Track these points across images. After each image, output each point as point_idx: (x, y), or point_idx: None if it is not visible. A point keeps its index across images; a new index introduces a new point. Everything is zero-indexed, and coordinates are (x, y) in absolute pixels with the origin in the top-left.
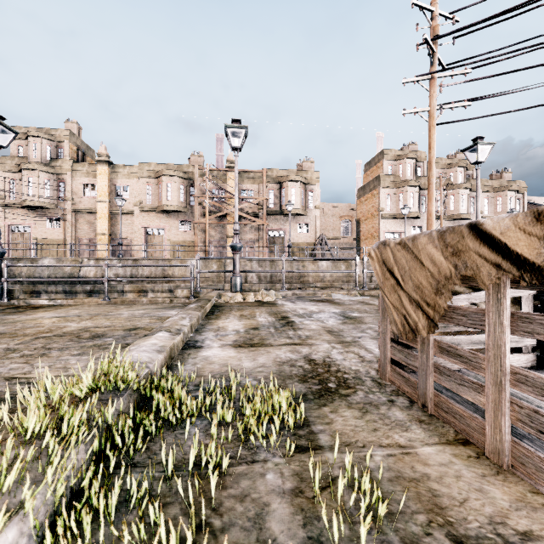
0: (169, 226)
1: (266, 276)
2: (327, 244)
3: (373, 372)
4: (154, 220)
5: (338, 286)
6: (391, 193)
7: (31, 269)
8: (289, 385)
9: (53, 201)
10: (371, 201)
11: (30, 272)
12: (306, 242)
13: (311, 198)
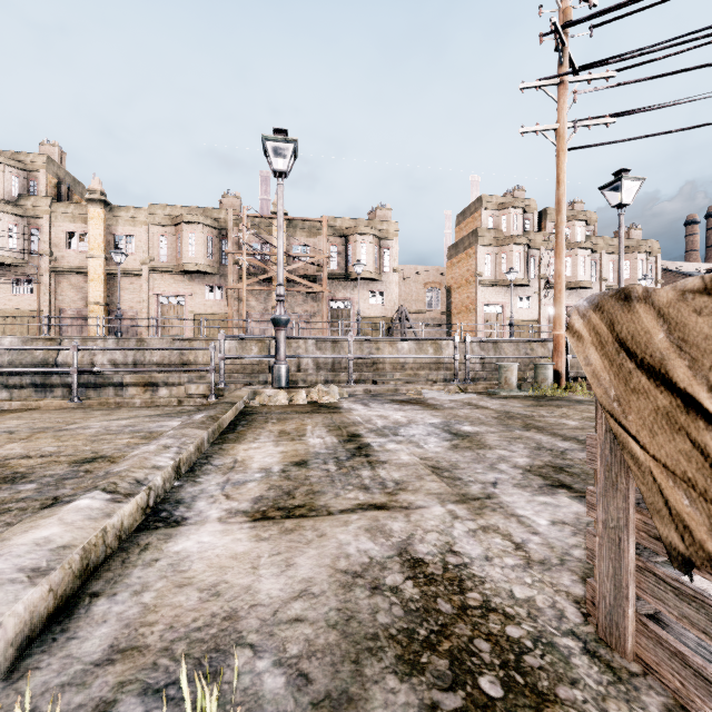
0: (192, 293)
1: (327, 363)
2: (409, 319)
3: (572, 611)
4: (170, 284)
5: (424, 375)
6: (492, 253)
7: None
8: (372, 693)
9: (21, 255)
10: (465, 262)
11: None
12: (381, 317)
13: (387, 257)
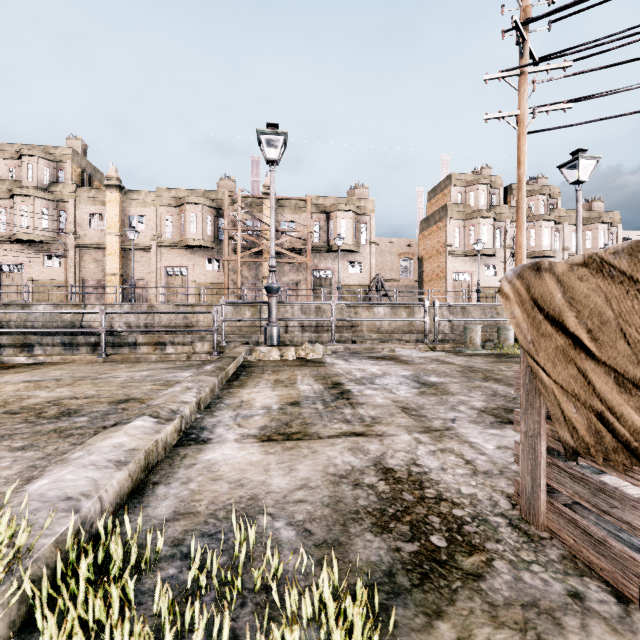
0: (194, 265)
1: (311, 325)
2: (384, 286)
3: (504, 502)
4: (175, 257)
5: (398, 337)
6: (460, 225)
7: (22, 316)
8: (355, 541)
9: (52, 233)
10: (436, 235)
11: (20, 320)
12: (359, 284)
13: (365, 231)
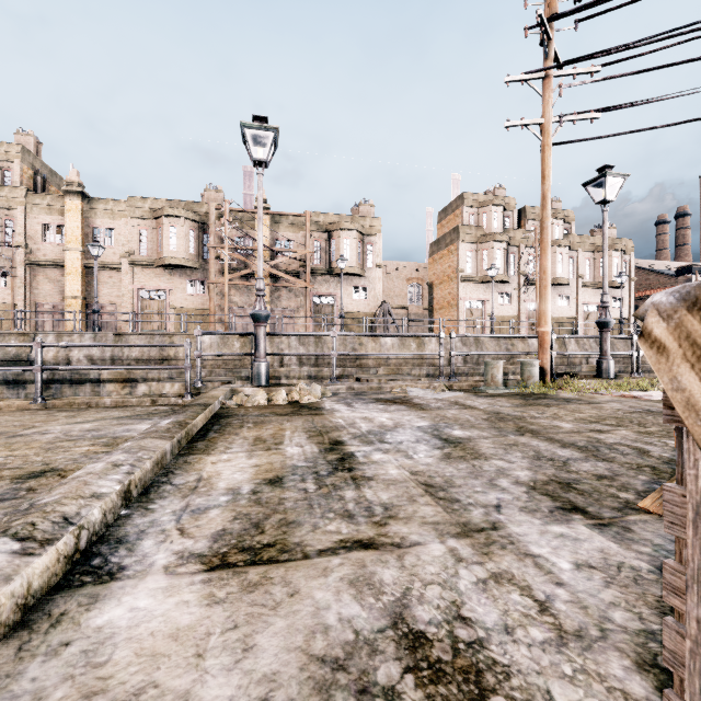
0: (173, 287)
1: (310, 358)
2: (392, 314)
3: None
4: (151, 279)
5: (407, 370)
6: (473, 249)
7: None
8: None
9: None
10: (447, 259)
11: None
12: (364, 312)
13: (370, 253)
